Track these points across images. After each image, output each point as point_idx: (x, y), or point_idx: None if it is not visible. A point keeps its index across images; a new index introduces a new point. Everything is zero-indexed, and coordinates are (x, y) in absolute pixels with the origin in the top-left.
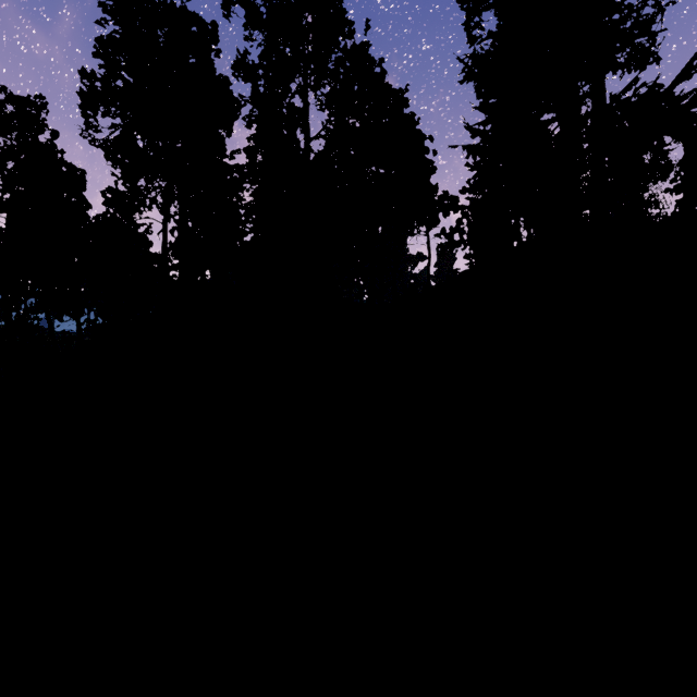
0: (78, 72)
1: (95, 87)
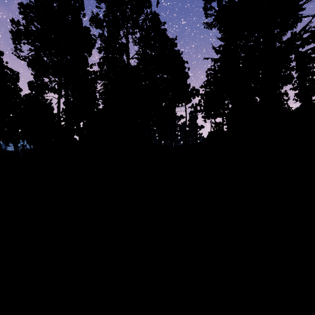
0: (10, 20)
1: (19, 29)
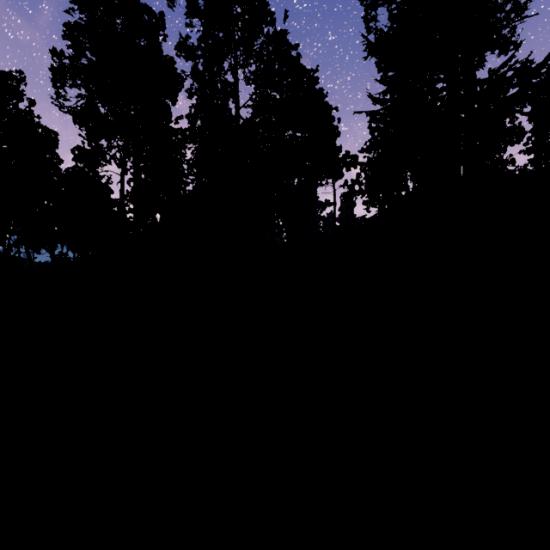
0: (50, 51)
1: (63, 64)
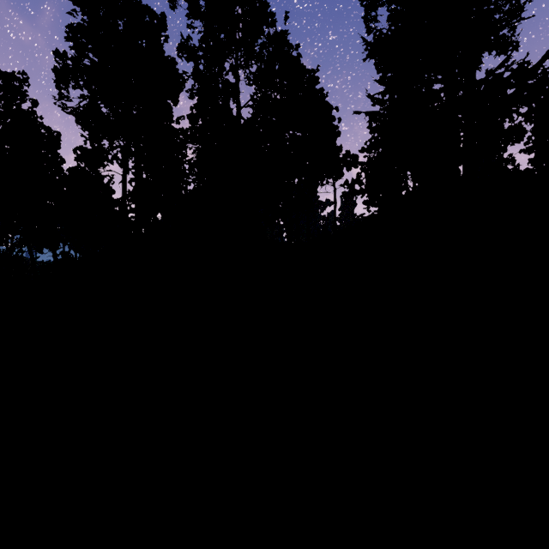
0: (53, 52)
1: (66, 65)
